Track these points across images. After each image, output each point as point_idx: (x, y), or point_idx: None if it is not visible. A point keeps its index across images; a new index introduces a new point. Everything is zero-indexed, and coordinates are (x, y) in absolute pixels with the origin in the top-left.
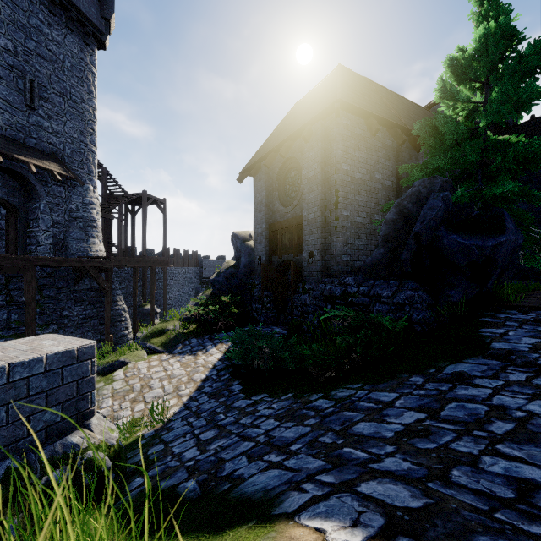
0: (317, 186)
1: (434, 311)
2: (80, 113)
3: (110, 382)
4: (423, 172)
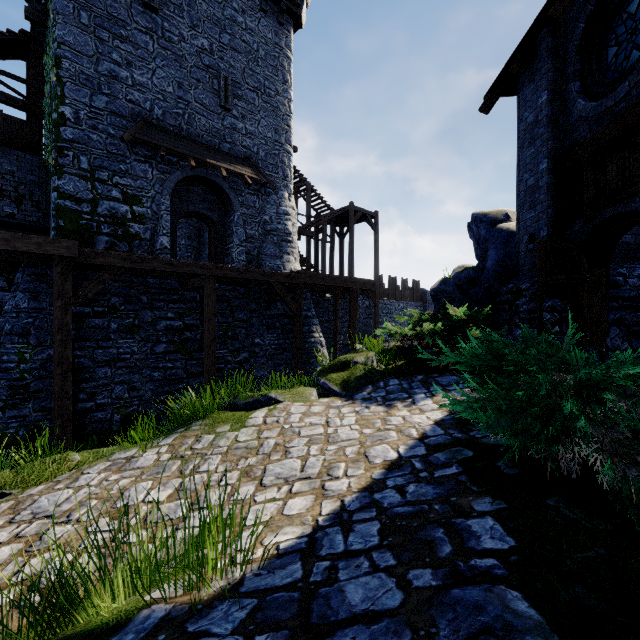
0: None
1: None
2: (275, 108)
3: (238, 427)
4: None
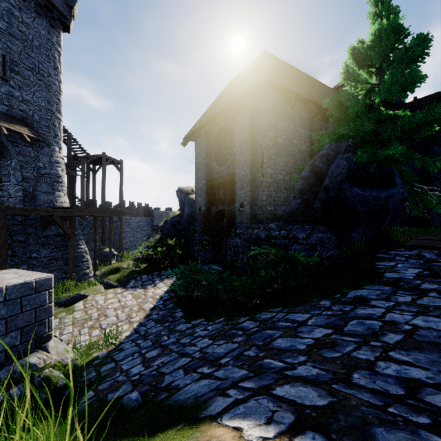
0: (246, 149)
1: (340, 249)
2: (47, 85)
3: (71, 312)
4: (331, 138)
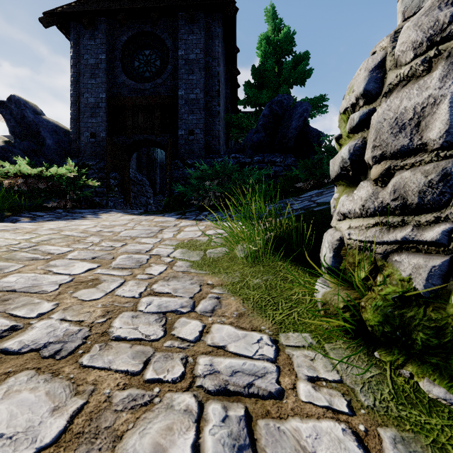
0: (200, 70)
1: None
2: None
3: None
4: (268, 95)
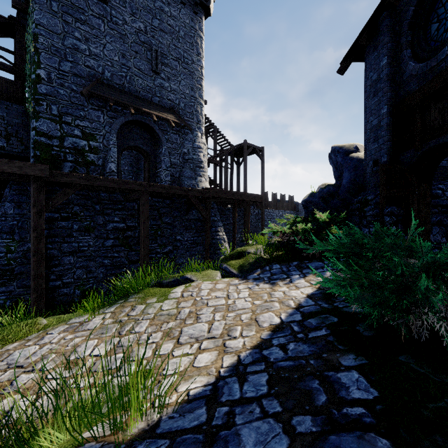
0: None
1: None
2: (191, 73)
3: (162, 299)
4: None
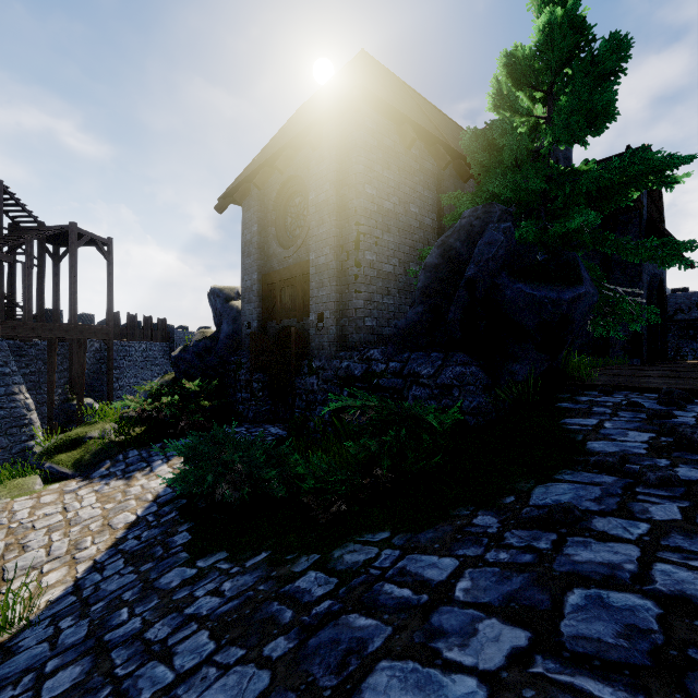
0: (329, 216)
1: (493, 395)
2: None
3: None
4: (475, 201)
